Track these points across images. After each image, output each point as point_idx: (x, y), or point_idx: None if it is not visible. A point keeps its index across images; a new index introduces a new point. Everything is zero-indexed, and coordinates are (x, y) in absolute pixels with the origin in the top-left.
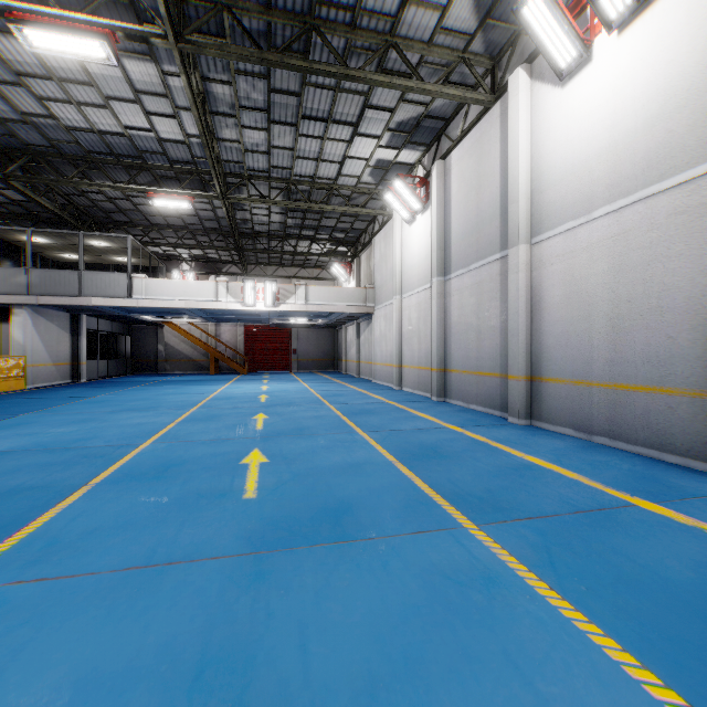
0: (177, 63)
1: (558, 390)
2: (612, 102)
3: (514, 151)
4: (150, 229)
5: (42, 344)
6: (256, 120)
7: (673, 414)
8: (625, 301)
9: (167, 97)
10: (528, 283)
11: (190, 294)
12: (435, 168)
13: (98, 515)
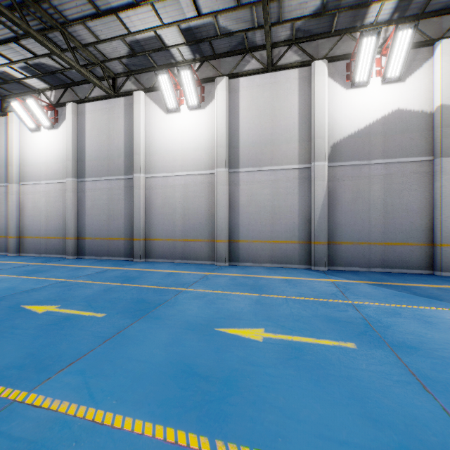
0: None
1: (30, 241)
2: (46, 149)
3: (12, 145)
4: None
5: None
6: None
7: (60, 244)
8: (50, 211)
9: None
10: (19, 199)
11: None
12: None
13: None
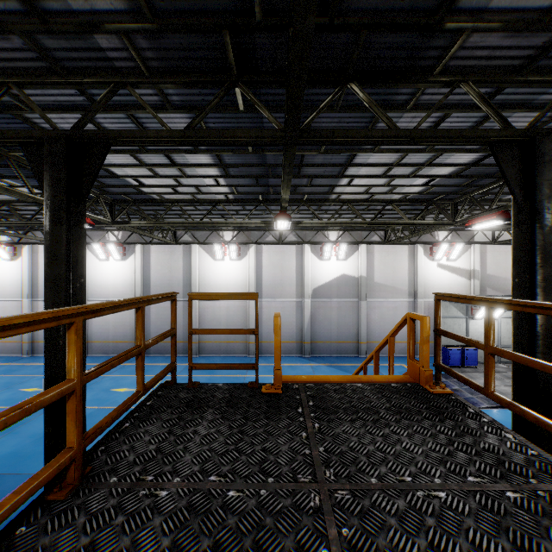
0: None
1: (99, 344)
2: (115, 275)
3: None
4: None
5: None
6: None
7: (127, 346)
8: (118, 322)
9: None
10: None
11: None
12: (28, 247)
13: None
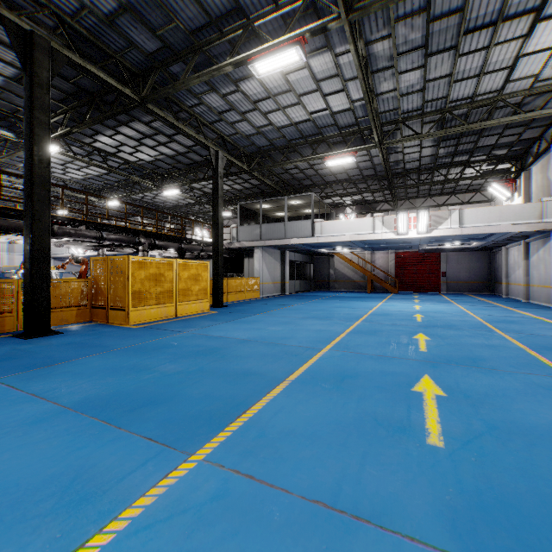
0: (347, 36)
1: None
2: None
3: None
4: (325, 186)
5: (266, 270)
6: (412, 61)
7: None
8: None
9: (338, 76)
10: None
11: (353, 229)
12: None
13: (292, 415)
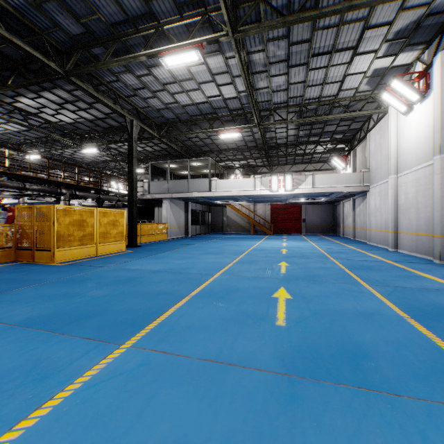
0: (233, 48)
1: None
2: None
3: None
4: (219, 152)
5: (173, 217)
6: (279, 69)
7: None
8: None
9: (228, 73)
10: None
11: (240, 187)
12: (437, 58)
13: (192, 316)
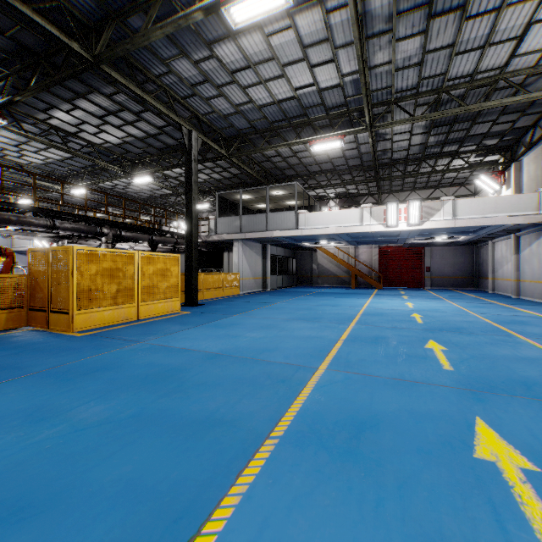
0: None
1: None
2: None
3: None
4: (309, 177)
5: (247, 265)
6: (413, 25)
7: None
8: None
9: (328, 41)
10: None
11: (339, 221)
12: None
13: None
